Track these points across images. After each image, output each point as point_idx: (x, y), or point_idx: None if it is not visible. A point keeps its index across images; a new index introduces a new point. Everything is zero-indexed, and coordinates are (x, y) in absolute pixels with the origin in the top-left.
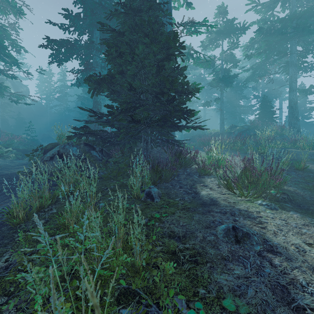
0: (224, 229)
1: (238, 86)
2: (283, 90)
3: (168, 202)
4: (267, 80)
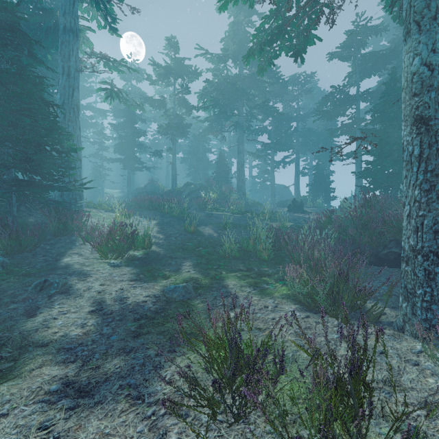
0: (37, 283)
1: (201, 136)
2: (253, 147)
3: (11, 270)
4: (234, 134)
